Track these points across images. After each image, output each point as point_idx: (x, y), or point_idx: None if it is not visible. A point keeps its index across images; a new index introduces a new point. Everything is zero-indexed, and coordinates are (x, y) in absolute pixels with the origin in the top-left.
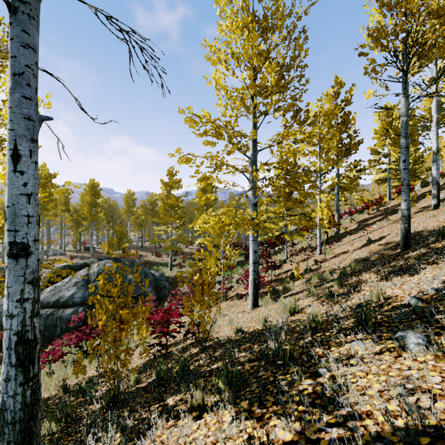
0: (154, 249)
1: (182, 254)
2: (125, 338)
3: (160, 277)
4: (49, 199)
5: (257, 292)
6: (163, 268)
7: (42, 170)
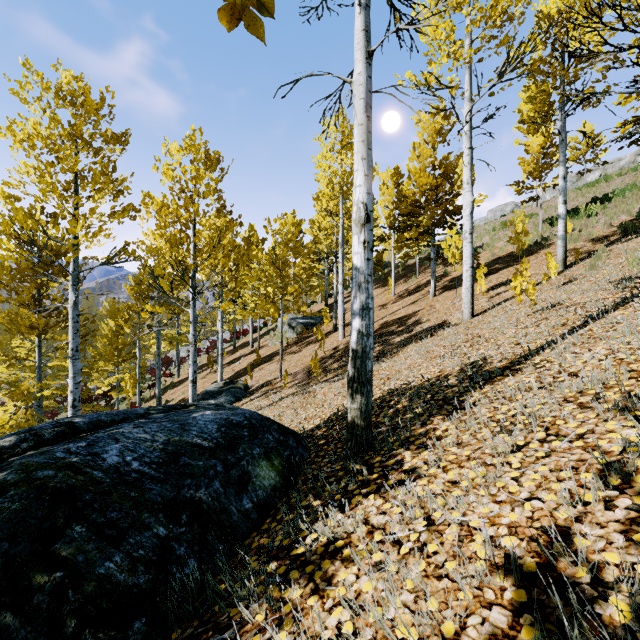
0: None
1: None
2: None
3: None
4: None
5: None
6: None
7: None
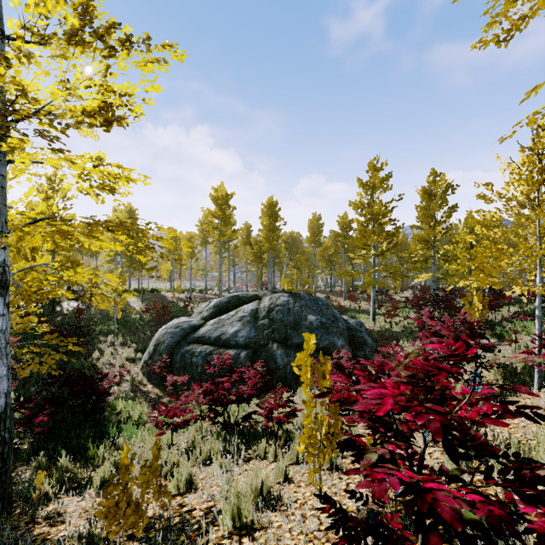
0: (346, 294)
1: (390, 299)
2: (286, 422)
3: (356, 326)
4: (225, 223)
5: None
6: (360, 317)
7: (220, 191)
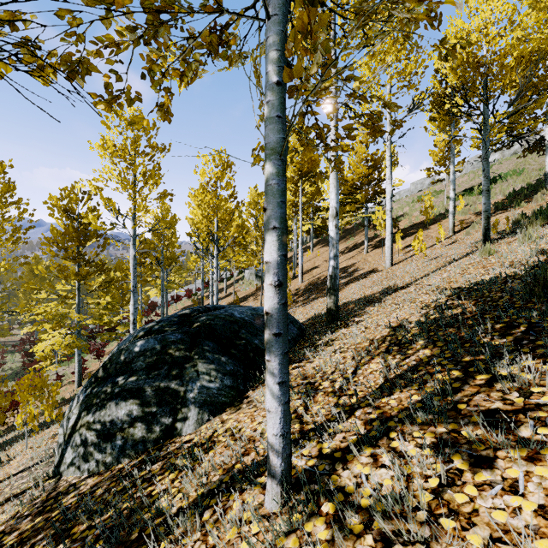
0: None
1: None
2: None
3: None
4: None
5: (81, 378)
6: None
7: None
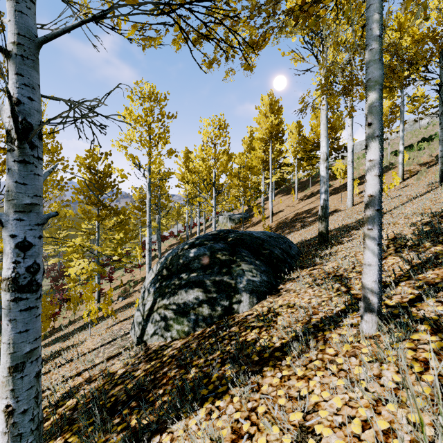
0: None
1: None
2: None
3: None
4: None
5: (100, 296)
6: None
7: None
